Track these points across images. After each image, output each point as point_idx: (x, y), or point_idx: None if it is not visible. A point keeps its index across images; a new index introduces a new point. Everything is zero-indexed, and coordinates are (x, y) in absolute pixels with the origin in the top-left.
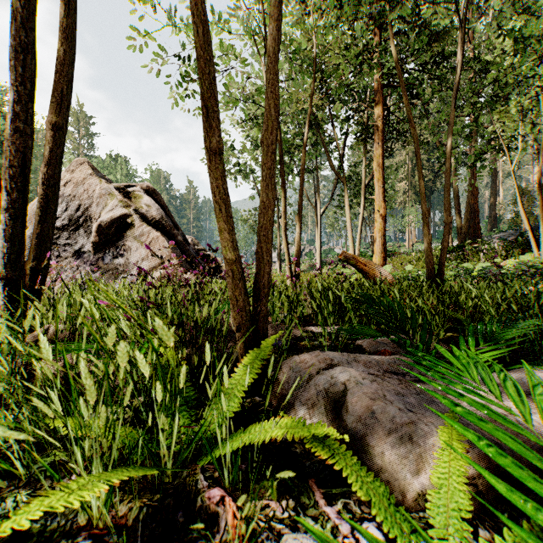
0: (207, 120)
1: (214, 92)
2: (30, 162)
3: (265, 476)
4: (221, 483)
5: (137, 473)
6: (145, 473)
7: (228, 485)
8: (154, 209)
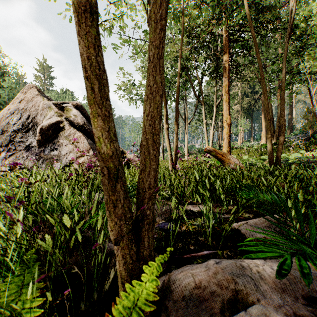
0: None
1: None
2: None
3: None
4: None
5: None
6: None
7: None
8: (79, 118)
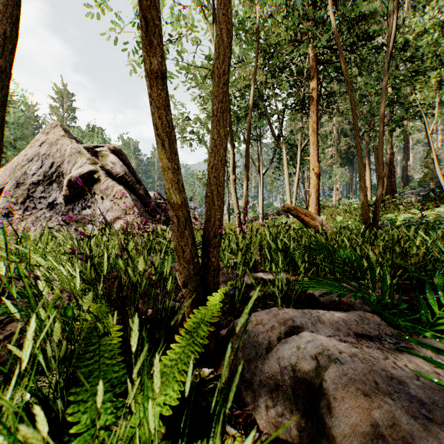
0: (146, 35)
1: (154, 1)
2: None
3: None
4: None
5: None
6: None
7: None
8: (119, 166)
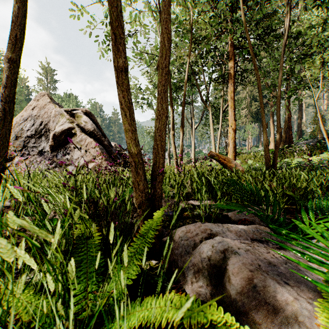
0: (114, 44)
1: (119, 22)
2: None
3: None
4: None
5: None
6: None
7: None
8: (89, 124)
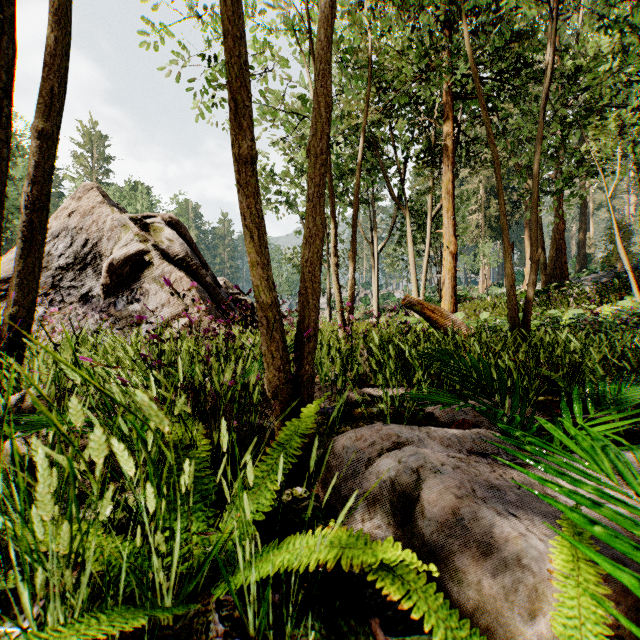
0: (232, 116)
1: (241, 80)
2: (1, 176)
3: (307, 613)
4: (243, 625)
5: (110, 628)
6: (124, 625)
7: (254, 631)
8: (178, 245)
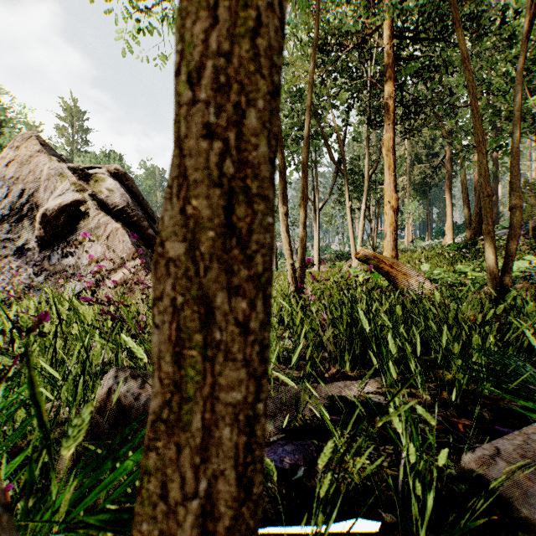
0: None
1: None
2: None
3: None
4: None
5: None
6: None
7: None
8: (118, 195)
